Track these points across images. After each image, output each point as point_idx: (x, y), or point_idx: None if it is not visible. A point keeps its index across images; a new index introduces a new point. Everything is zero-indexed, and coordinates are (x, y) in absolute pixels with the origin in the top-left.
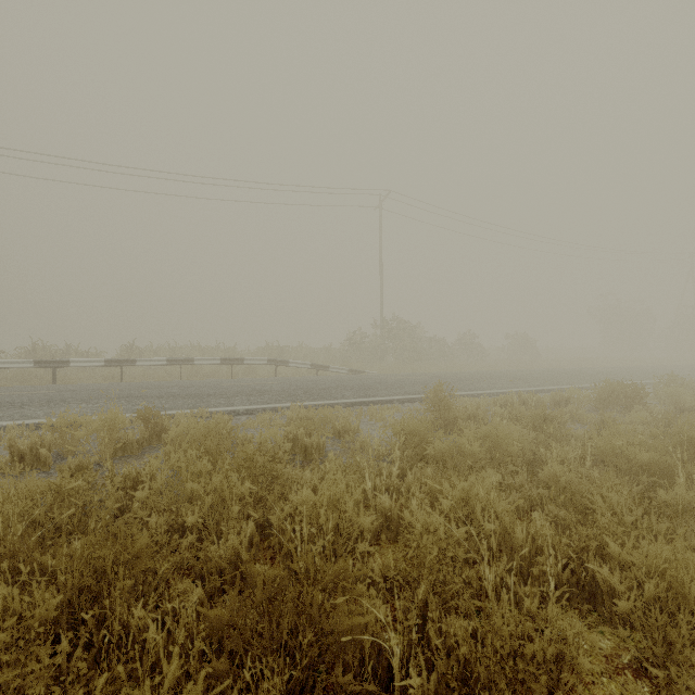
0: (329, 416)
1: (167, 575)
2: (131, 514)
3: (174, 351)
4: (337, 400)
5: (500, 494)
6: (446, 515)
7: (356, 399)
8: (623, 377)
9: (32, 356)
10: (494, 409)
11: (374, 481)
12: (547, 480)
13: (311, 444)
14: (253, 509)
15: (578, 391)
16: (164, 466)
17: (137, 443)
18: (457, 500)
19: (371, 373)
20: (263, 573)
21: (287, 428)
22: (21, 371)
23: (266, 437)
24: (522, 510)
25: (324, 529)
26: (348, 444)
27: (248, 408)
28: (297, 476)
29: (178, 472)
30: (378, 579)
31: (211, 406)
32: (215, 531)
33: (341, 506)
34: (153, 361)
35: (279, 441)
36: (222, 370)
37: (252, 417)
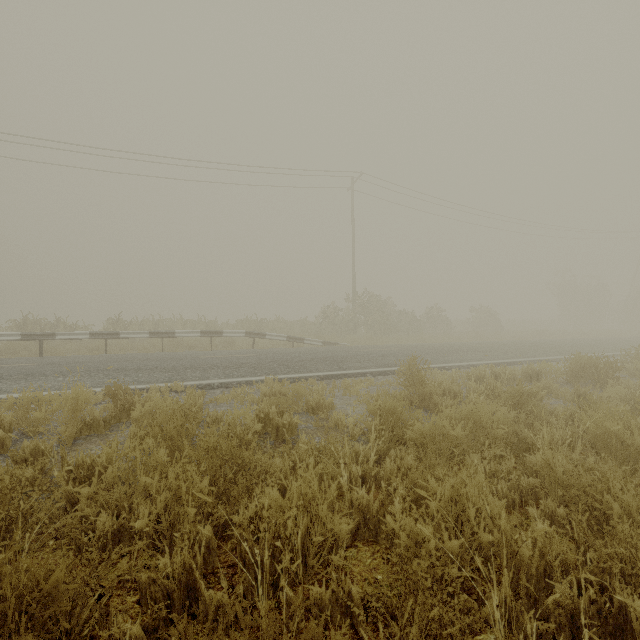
0: (302, 392)
1: (105, 597)
2: (77, 512)
3: (158, 324)
4: (311, 373)
5: (486, 483)
6: (434, 518)
7: (330, 371)
8: (587, 349)
9: (22, 329)
10: (467, 383)
11: (349, 467)
12: (540, 470)
13: (283, 424)
14: (215, 505)
15: (550, 365)
16: (119, 455)
17: (104, 421)
18: (446, 499)
19: (344, 344)
20: (218, 600)
21: (258, 405)
22: (10, 344)
23: (235, 417)
24: (512, 503)
25: (292, 539)
26: (321, 421)
27: (222, 382)
28: (265, 464)
29: (133, 463)
30: (357, 611)
31: (186, 380)
32: (170, 534)
33: (313, 507)
34: (136, 333)
35: (249, 421)
36: (202, 342)
37: (226, 391)
